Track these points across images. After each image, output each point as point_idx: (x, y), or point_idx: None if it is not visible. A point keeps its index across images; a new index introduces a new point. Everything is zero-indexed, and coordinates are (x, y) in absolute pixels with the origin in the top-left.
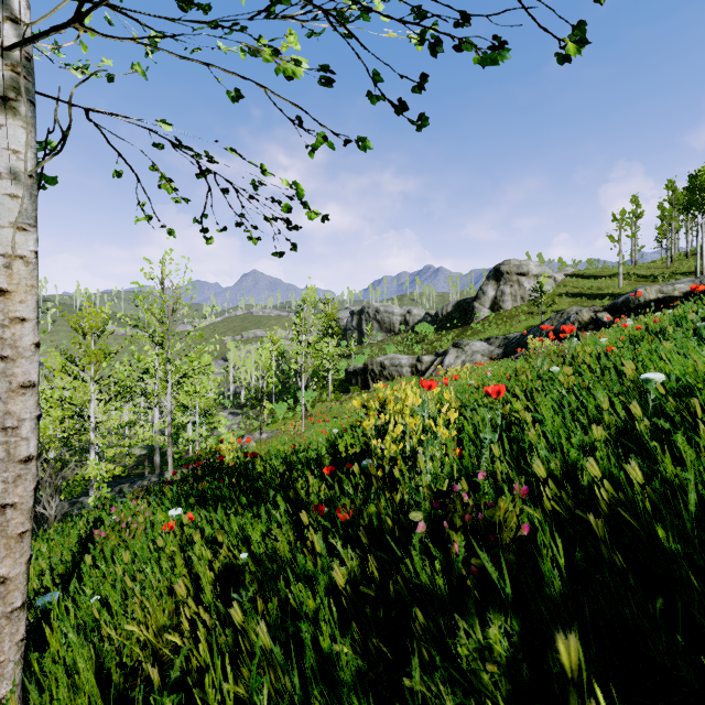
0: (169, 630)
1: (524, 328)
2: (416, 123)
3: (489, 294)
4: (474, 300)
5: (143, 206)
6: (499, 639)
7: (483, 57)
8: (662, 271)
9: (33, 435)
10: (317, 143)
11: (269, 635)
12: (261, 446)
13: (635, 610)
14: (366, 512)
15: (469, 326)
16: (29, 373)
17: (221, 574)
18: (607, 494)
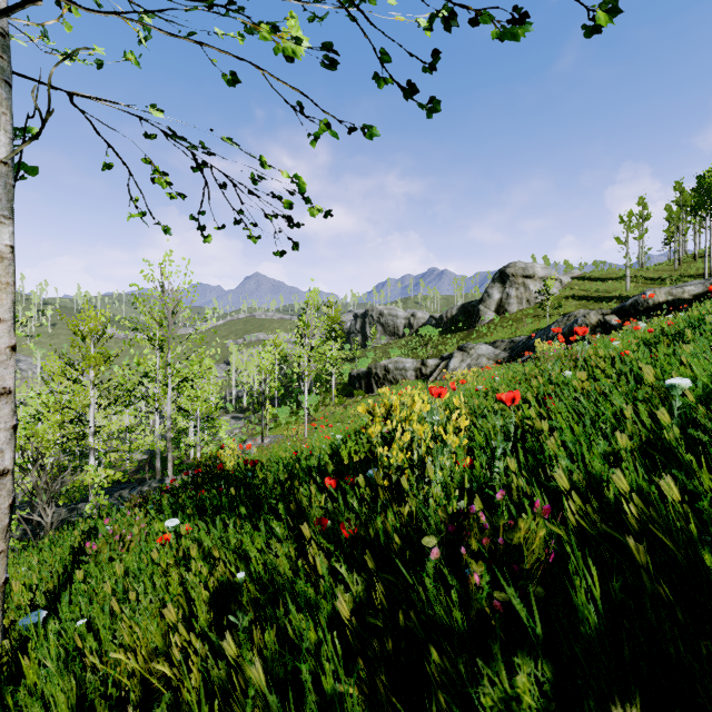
0: (158, 658)
1: (530, 332)
2: (427, 108)
3: (494, 297)
4: (479, 303)
5: (136, 202)
6: (528, 686)
7: (501, 31)
8: (670, 274)
9: (8, 447)
10: (320, 132)
11: (266, 668)
12: (263, 452)
13: (680, 650)
14: (371, 526)
15: (474, 329)
16: (3, 379)
17: (219, 590)
18: (639, 512)
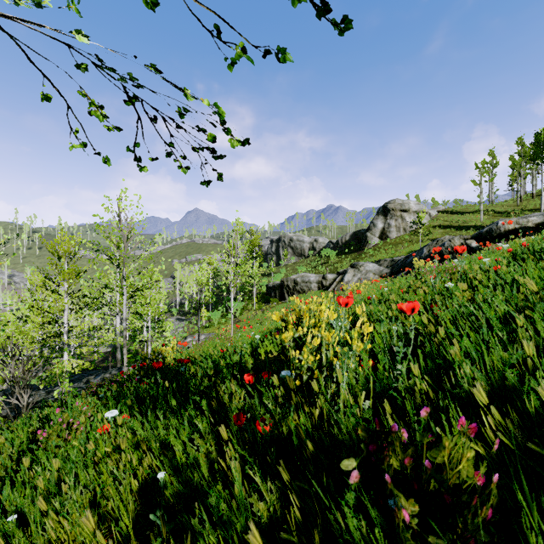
0: None
1: (406, 253)
2: (339, 27)
3: (379, 226)
4: (366, 231)
5: (77, 133)
6: None
7: None
8: (513, 208)
9: None
10: (236, 56)
11: None
12: (198, 347)
13: None
14: (285, 424)
15: (363, 251)
16: None
17: (148, 478)
18: None
